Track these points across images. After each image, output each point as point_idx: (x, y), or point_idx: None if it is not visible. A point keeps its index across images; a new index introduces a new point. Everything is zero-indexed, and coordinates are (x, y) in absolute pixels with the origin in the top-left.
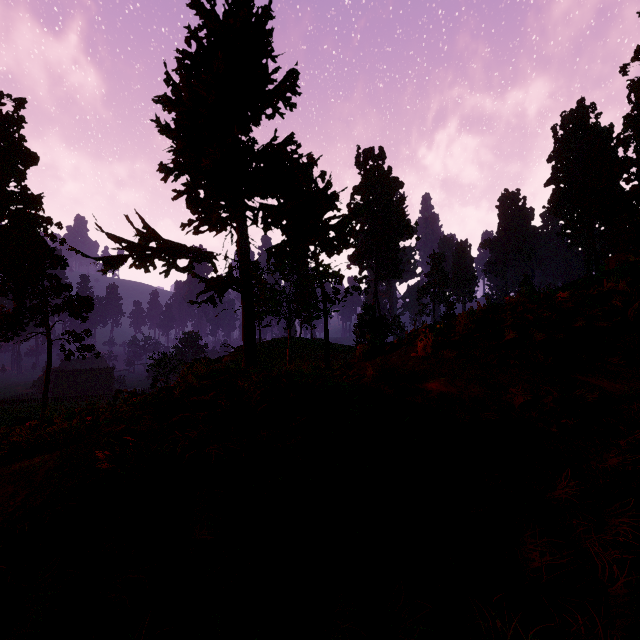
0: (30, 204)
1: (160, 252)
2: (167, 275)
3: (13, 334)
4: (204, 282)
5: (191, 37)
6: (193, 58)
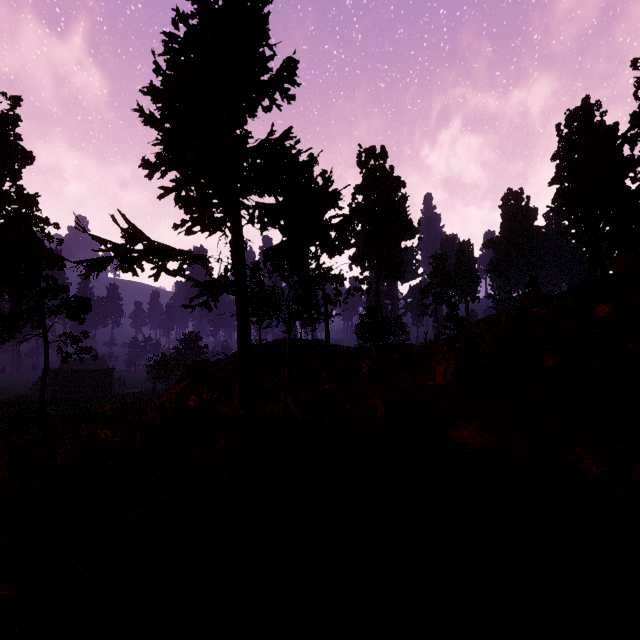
0: (25, 204)
1: (146, 254)
2: (157, 279)
3: (9, 336)
4: (197, 286)
5: (179, 19)
6: (181, 42)
